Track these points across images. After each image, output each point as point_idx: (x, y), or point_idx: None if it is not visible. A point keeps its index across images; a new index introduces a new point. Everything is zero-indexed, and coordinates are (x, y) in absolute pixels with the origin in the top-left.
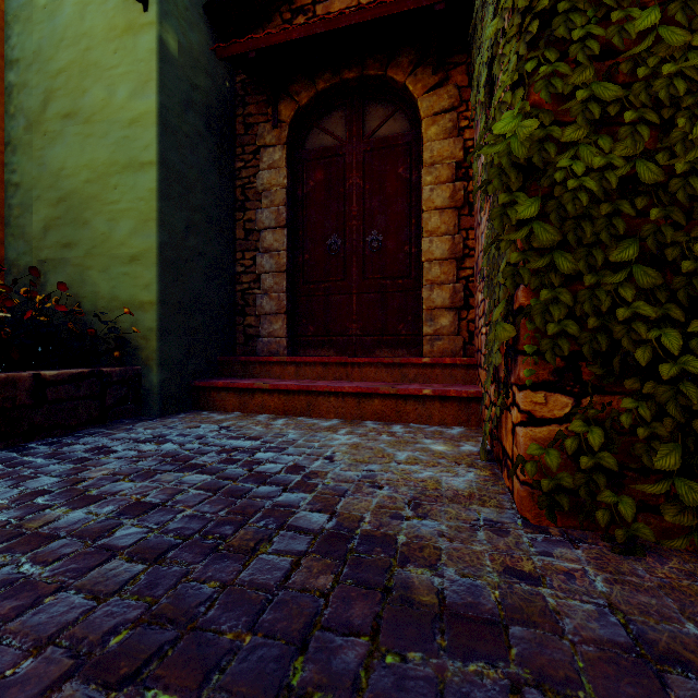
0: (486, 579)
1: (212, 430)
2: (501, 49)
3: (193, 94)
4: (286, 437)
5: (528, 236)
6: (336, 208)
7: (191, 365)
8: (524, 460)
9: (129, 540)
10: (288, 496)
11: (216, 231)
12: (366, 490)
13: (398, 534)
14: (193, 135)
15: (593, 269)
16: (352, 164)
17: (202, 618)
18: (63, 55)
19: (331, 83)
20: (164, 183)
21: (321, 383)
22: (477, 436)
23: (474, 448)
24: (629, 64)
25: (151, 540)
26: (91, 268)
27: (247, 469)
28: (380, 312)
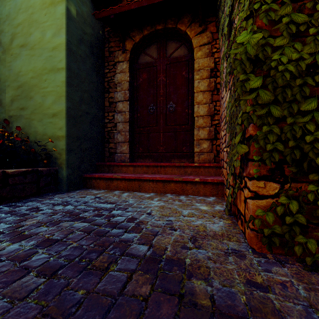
0: (237, 288)
1: (91, 198)
2: (236, 6)
3: (84, 36)
4: (128, 202)
5: (255, 97)
6: (152, 91)
7: (82, 167)
8: (253, 218)
9: (39, 262)
10: (127, 235)
11: (95, 102)
12: (168, 231)
13: (186, 258)
14: (84, 56)
15: (291, 115)
16: (160, 70)
17: (72, 317)
18: (20, 16)
19: (150, 31)
20: (69, 78)
21: (145, 175)
22: (222, 202)
23: (221, 208)
24: (311, 3)
25: (51, 262)
26: (33, 120)
27: (107, 220)
28: (173, 141)
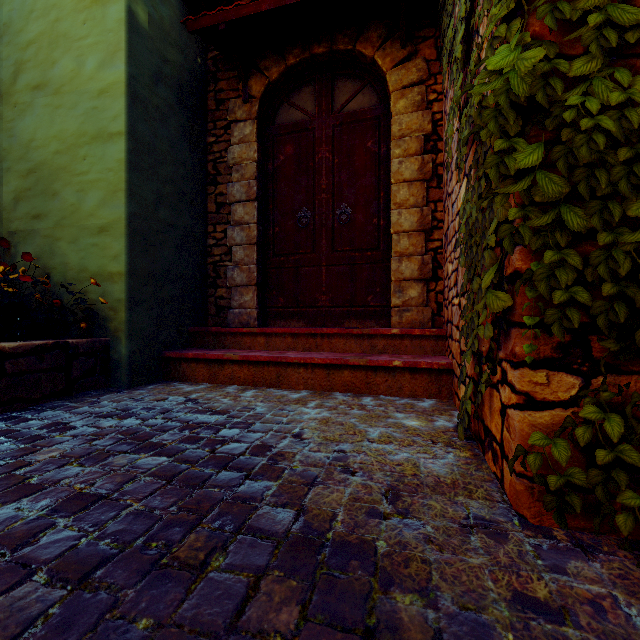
0: (494, 613)
1: (178, 403)
2: None
3: (164, 67)
4: (253, 411)
5: (527, 188)
6: (306, 182)
7: (161, 336)
8: (524, 451)
9: (55, 550)
10: (250, 485)
11: (187, 204)
12: (338, 476)
13: (377, 540)
14: (164, 108)
15: (606, 227)
16: (322, 138)
17: None
18: (33, 26)
19: (300, 58)
20: (133, 154)
21: (290, 354)
22: (449, 410)
23: (449, 424)
24: None
25: (81, 550)
26: (60, 239)
27: (208, 449)
28: (348, 284)
